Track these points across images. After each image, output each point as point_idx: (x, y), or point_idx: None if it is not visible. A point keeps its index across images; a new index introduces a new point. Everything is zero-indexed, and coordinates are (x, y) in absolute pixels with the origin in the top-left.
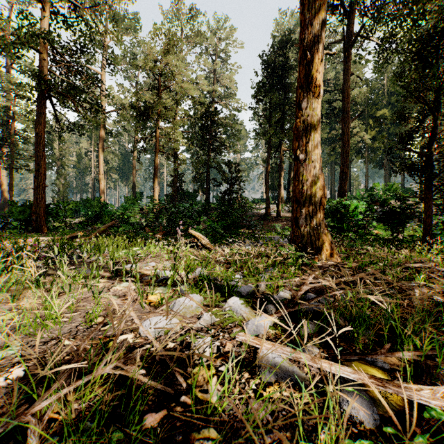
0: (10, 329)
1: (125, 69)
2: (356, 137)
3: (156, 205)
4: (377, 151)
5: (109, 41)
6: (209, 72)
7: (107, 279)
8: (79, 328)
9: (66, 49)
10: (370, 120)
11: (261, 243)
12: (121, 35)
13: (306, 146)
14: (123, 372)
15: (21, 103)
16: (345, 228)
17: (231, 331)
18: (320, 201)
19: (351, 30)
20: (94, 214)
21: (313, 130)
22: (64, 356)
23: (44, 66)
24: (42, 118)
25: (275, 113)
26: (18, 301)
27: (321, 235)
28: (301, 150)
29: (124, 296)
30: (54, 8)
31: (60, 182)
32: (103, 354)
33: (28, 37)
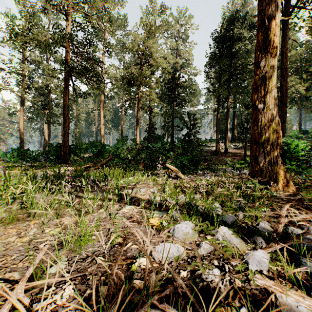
0: (57, 243)
1: (117, 53)
2: (291, 88)
3: (138, 145)
4: (309, 99)
5: (106, 36)
6: (173, 49)
7: (115, 201)
8: (105, 247)
9: (81, 44)
10: (303, 74)
11: (218, 173)
12: (115, 30)
13: (264, 97)
14: (159, 311)
15: (54, 81)
16: (288, 162)
17: (232, 262)
18: (277, 142)
19: (288, 4)
20: (97, 151)
21: (270, 83)
22: (100, 275)
23: (68, 56)
24: (67, 90)
25: (223, 75)
26: (60, 218)
27: (278, 170)
28: (259, 100)
29: (131, 218)
30: (74, 18)
31: (77, 130)
32: (130, 278)
33: (59, 38)
